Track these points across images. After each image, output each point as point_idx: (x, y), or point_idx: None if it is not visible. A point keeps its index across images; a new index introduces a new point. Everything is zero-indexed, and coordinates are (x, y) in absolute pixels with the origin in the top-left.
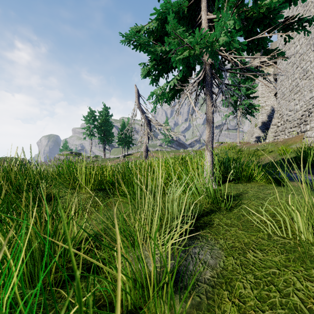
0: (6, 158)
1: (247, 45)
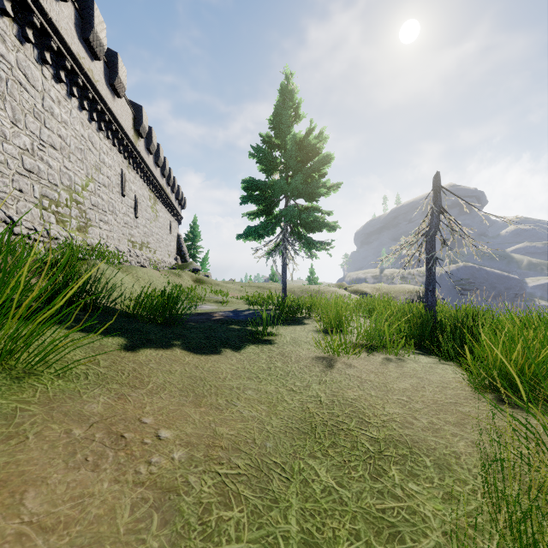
0: None
1: (265, 225)
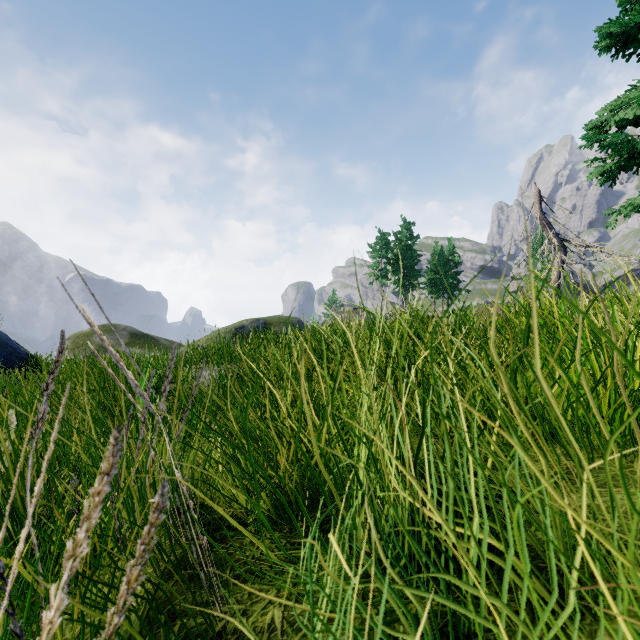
0: (277, 317)
1: None
